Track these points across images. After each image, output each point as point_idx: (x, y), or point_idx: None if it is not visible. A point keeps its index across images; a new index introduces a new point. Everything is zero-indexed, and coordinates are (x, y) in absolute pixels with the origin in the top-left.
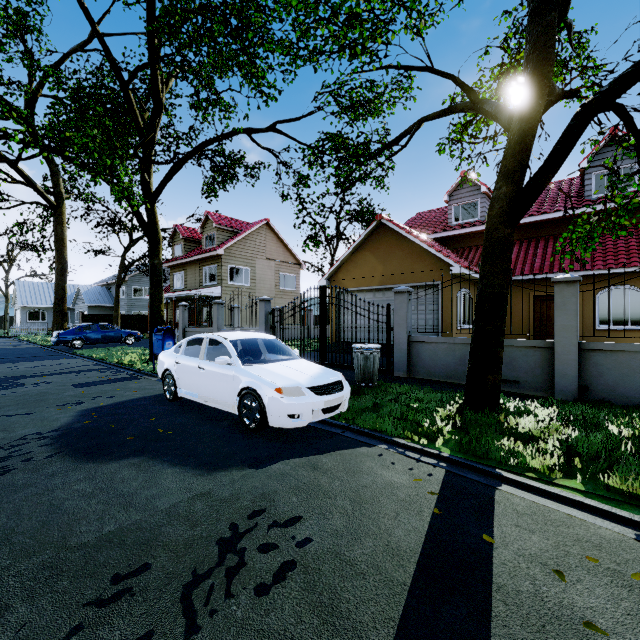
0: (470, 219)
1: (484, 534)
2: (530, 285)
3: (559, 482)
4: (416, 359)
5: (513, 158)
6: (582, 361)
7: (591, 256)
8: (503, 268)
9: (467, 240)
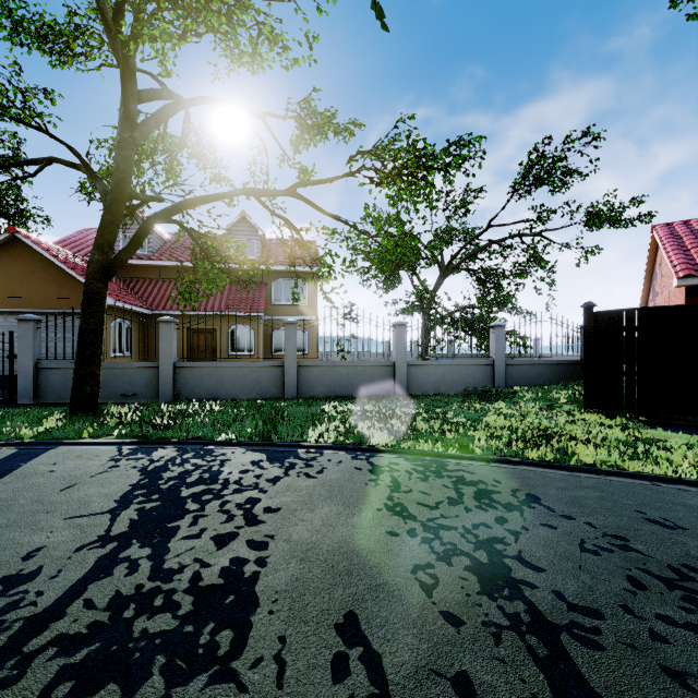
0: (139, 251)
1: (22, 463)
2: (185, 319)
3: (103, 438)
4: (45, 385)
5: (103, 237)
6: (177, 375)
7: (227, 301)
8: (97, 311)
9: (136, 271)
